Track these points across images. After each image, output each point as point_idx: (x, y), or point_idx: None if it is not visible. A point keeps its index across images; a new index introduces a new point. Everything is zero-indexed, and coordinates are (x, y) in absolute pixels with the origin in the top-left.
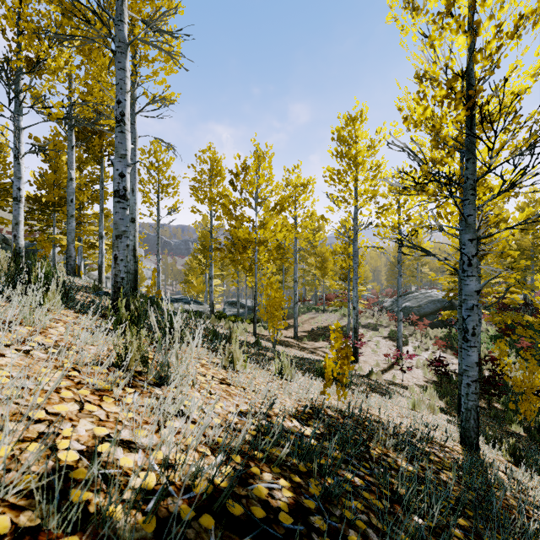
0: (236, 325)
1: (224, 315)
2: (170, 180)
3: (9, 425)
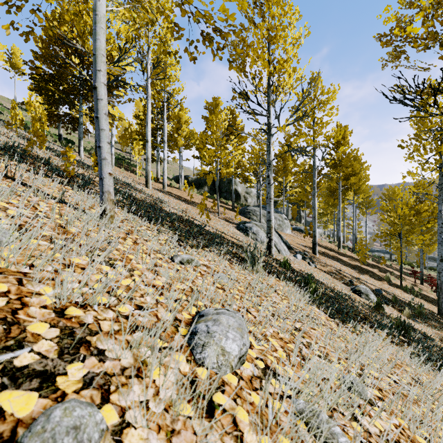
0: (396, 263)
1: (417, 264)
2: (371, 201)
3: (350, 255)
